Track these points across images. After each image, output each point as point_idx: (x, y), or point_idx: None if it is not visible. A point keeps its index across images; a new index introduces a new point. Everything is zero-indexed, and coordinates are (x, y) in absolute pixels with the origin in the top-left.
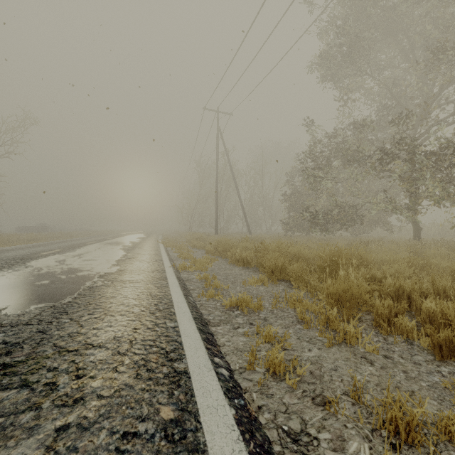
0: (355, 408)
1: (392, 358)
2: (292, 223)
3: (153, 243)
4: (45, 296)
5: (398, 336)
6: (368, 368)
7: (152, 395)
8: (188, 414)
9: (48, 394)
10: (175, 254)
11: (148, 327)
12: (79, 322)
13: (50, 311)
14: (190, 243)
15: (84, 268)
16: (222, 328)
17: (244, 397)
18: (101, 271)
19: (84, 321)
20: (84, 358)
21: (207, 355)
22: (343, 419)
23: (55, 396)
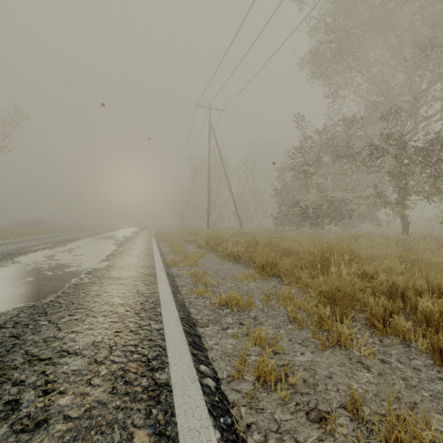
0: (353, 424)
1: (389, 363)
2: (283, 217)
3: (145, 237)
4: (27, 294)
5: (394, 337)
6: (365, 375)
7: (127, 415)
8: (166, 439)
9: (8, 415)
10: (166, 248)
11: (131, 330)
12: (57, 324)
13: (29, 312)
14: (182, 237)
15: (73, 264)
16: (210, 329)
17: (231, 413)
18: (89, 267)
19: (64, 323)
20: (56, 368)
21: (193, 363)
22: (340, 439)
23: (15, 418)
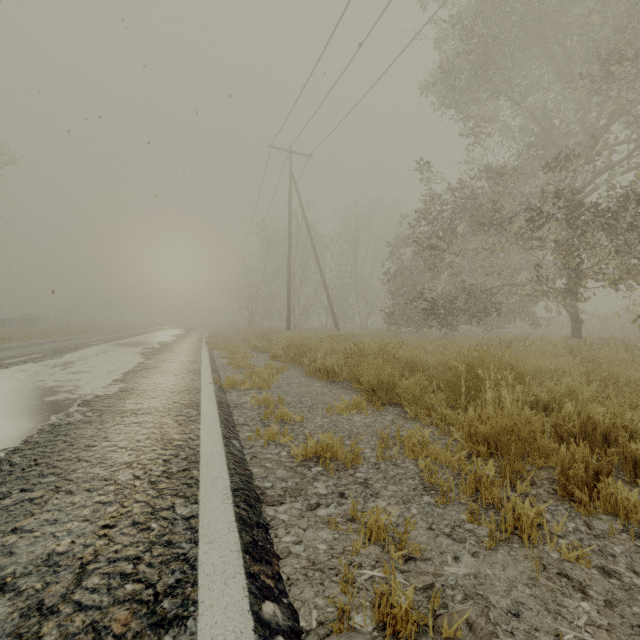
0: None
1: (617, 575)
2: (398, 314)
3: (192, 343)
4: None
5: (608, 517)
6: (581, 606)
7: None
8: None
9: None
10: (223, 360)
11: (134, 520)
12: None
13: None
14: (249, 343)
15: (63, 387)
16: (286, 508)
17: None
18: (89, 392)
19: (3, 511)
20: None
21: (248, 600)
22: None
23: None
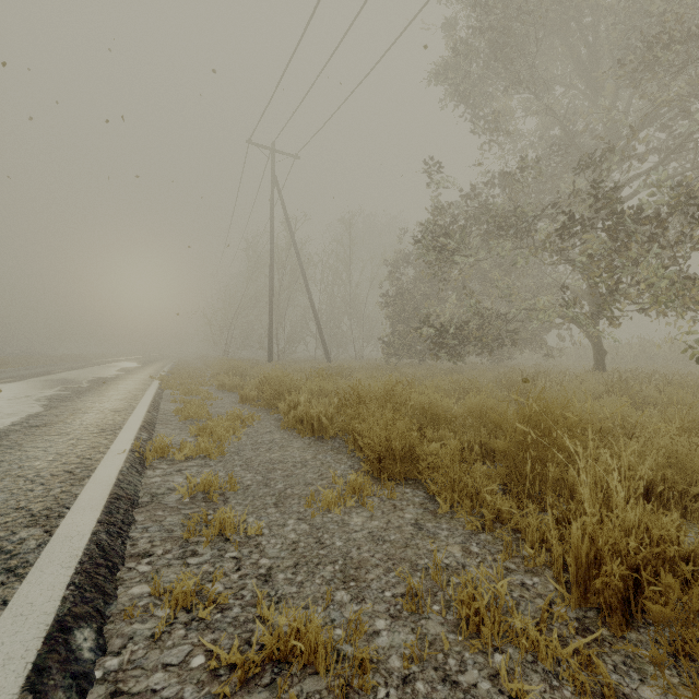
0: None
1: None
2: (398, 343)
3: (140, 381)
4: None
5: None
6: None
7: None
8: None
9: None
10: (173, 405)
11: None
12: None
13: None
14: (215, 380)
15: None
16: None
17: None
18: None
19: None
20: None
21: None
22: None
23: None
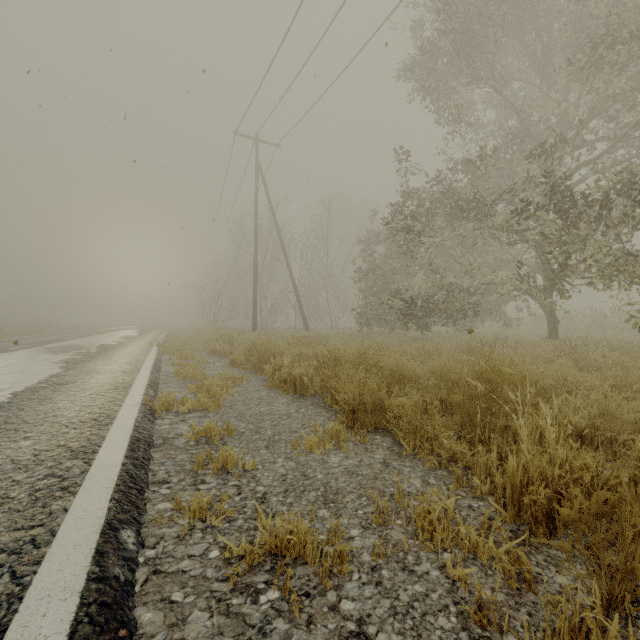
0: None
1: None
2: (370, 313)
3: (140, 347)
4: None
5: None
6: None
7: None
8: None
9: None
10: (171, 368)
11: None
12: None
13: None
14: (207, 346)
15: None
16: None
17: None
18: None
19: None
20: None
21: None
22: None
23: None
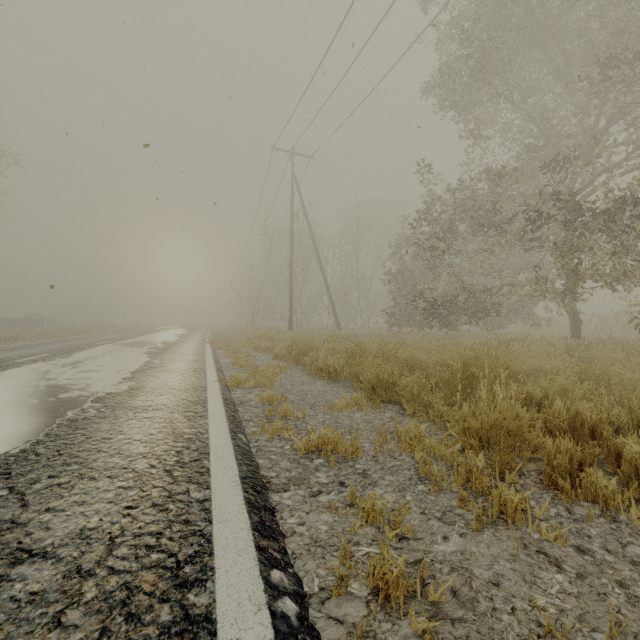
0: None
1: (590, 553)
2: (399, 314)
3: (196, 343)
4: None
5: (589, 504)
6: (555, 578)
7: None
8: None
9: None
10: (227, 359)
11: (153, 502)
12: (24, 495)
13: None
14: (252, 343)
15: (75, 385)
16: (290, 495)
17: None
18: (101, 390)
19: (35, 493)
20: None
21: (258, 567)
22: None
23: None
